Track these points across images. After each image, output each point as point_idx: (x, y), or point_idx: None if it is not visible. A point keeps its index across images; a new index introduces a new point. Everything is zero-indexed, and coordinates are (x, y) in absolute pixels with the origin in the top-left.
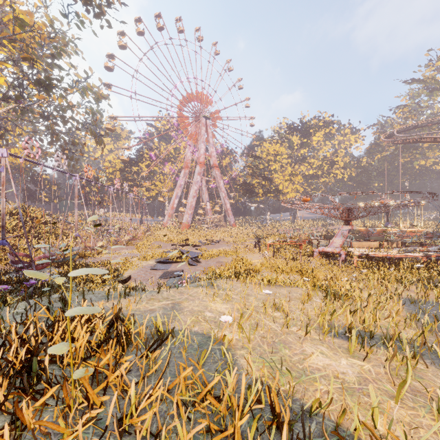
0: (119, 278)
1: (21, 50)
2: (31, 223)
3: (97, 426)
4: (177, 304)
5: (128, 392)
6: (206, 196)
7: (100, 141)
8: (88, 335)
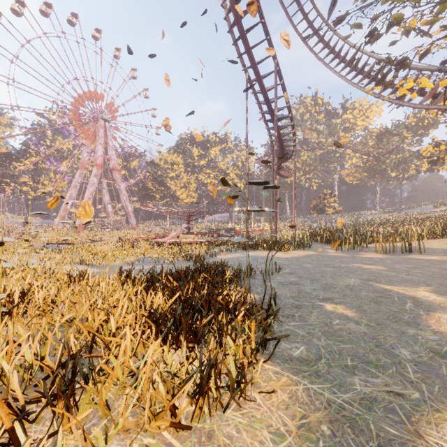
0: None
1: None
2: None
3: None
4: None
5: None
6: (107, 199)
7: None
8: None
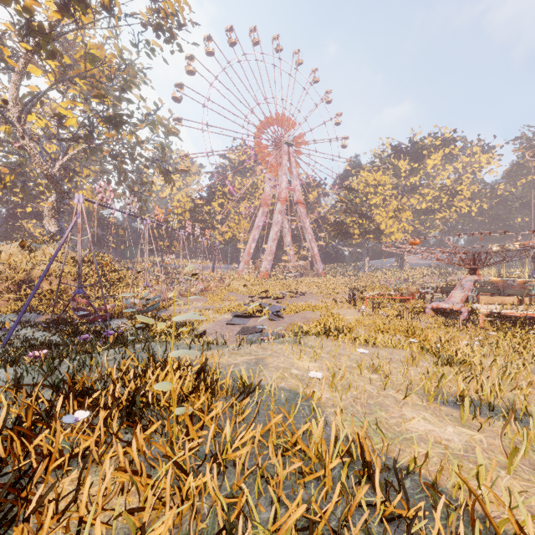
0: (194, 332)
1: (91, 86)
2: (102, 271)
3: (198, 457)
4: (260, 360)
5: (224, 430)
6: (289, 239)
7: (170, 179)
8: (182, 379)
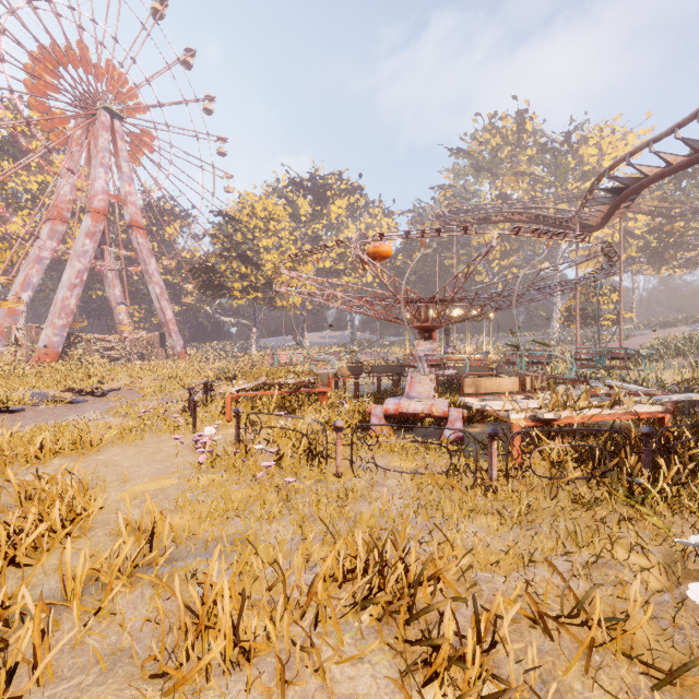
0: None
1: None
2: None
3: None
4: None
5: None
6: (117, 293)
7: None
8: None
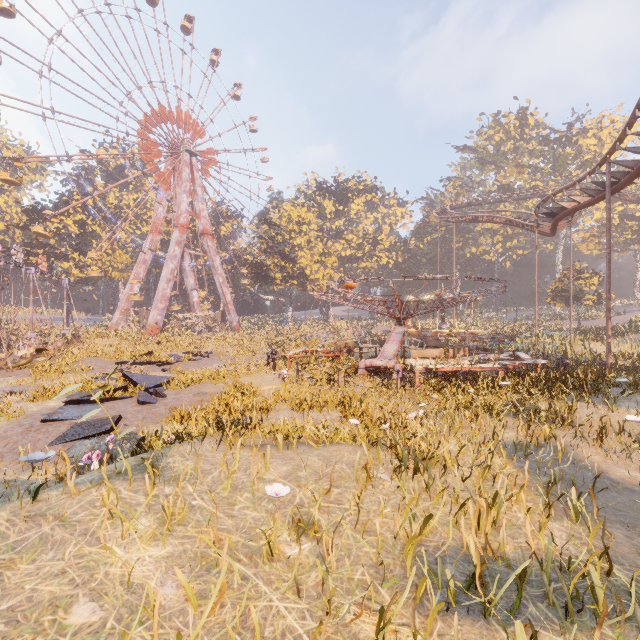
0: None
1: None
2: None
3: None
4: None
5: None
6: (192, 282)
7: None
8: None
